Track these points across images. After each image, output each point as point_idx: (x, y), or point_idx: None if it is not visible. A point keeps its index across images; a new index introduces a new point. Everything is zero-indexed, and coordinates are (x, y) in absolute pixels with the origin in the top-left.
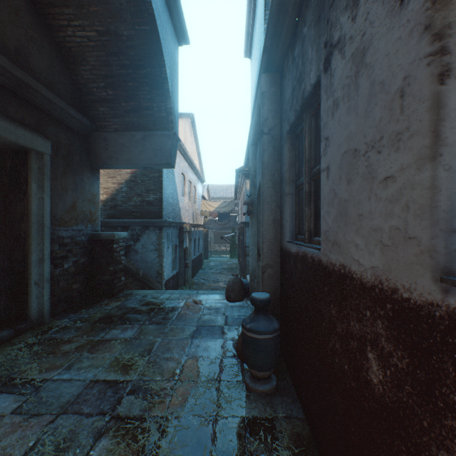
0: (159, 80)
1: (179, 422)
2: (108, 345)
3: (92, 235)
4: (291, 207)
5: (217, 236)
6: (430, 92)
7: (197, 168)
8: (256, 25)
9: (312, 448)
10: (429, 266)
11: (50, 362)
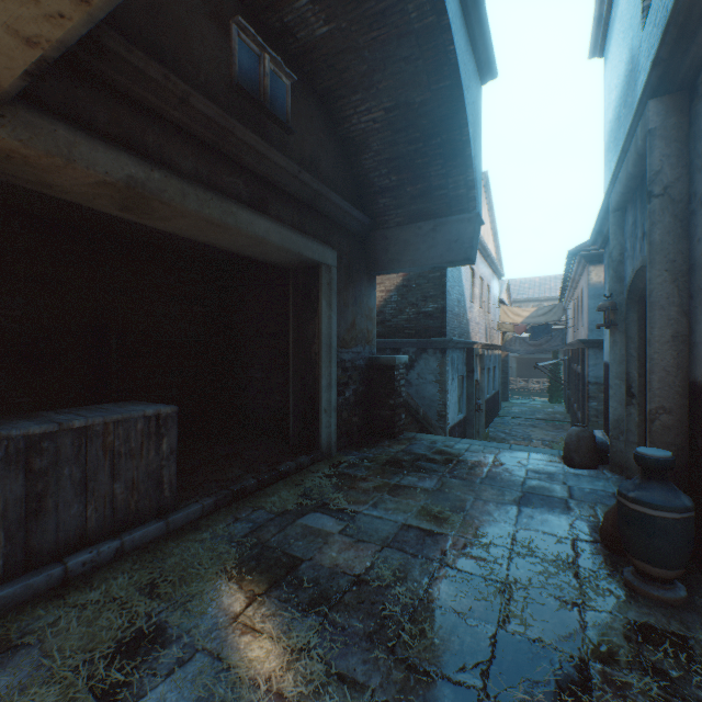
0: (458, 145)
1: (528, 594)
2: (408, 491)
3: (369, 359)
4: None
5: (522, 365)
6: None
7: (491, 256)
8: (618, 1)
9: None
10: None
11: (353, 496)
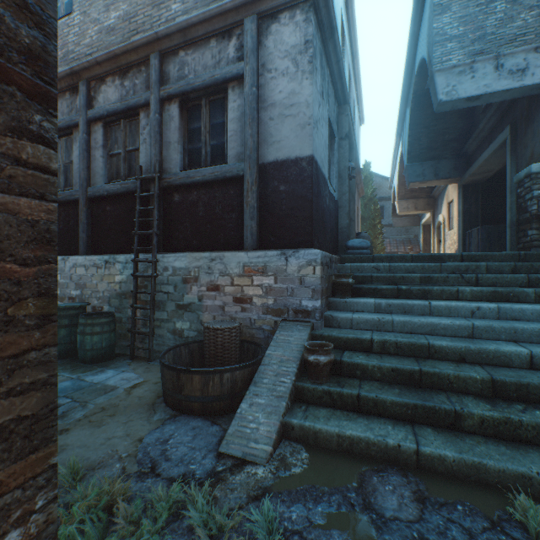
0: None
1: None
2: None
3: None
4: None
5: None
6: None
7: None
8: None
9: None
10: None
11: None
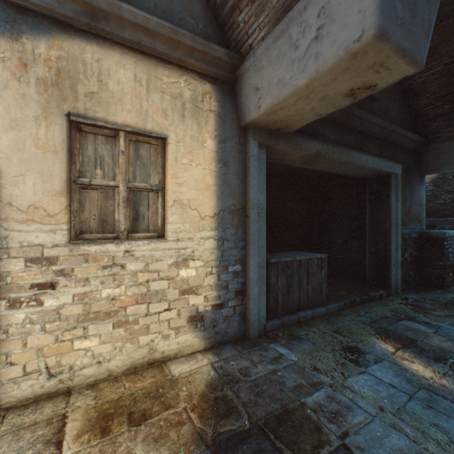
0: None
1: None
2: None
3: (420, 233)
4: None
5: None
6: None
7: None
8: None
9: None
10: None
11: (430, 317)
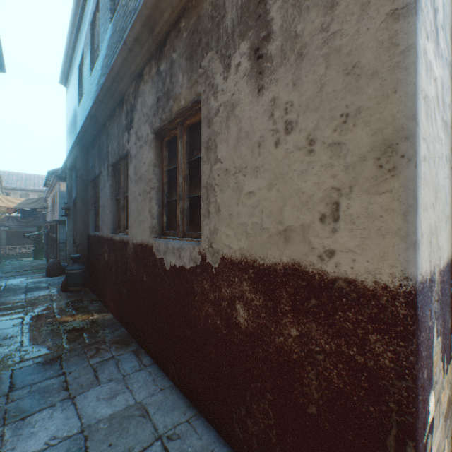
0: None
1: (35, 308)
2: None
3: None
4: (93, 216)
5: (12, 236)
6: (111, 202)
7: None
8: (72, 77)
9: (97, 299)
10: (110, 231)
11: None
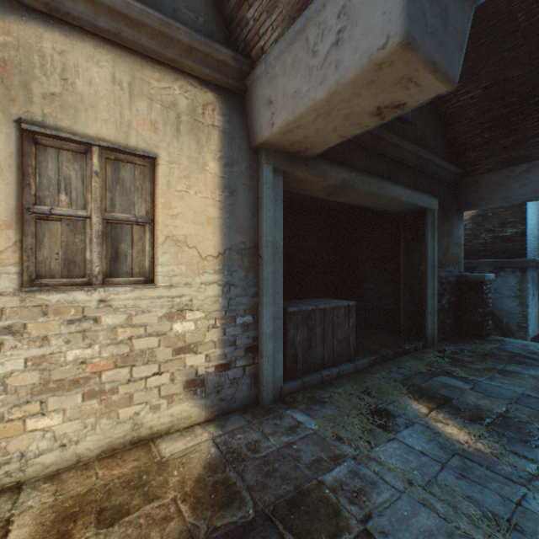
0: None
1: None
2: (515, 375)
3: (458, 276)
4: None
5: None
6: None
7: None
8: None
9: None
10: None
11: (467, 371)
